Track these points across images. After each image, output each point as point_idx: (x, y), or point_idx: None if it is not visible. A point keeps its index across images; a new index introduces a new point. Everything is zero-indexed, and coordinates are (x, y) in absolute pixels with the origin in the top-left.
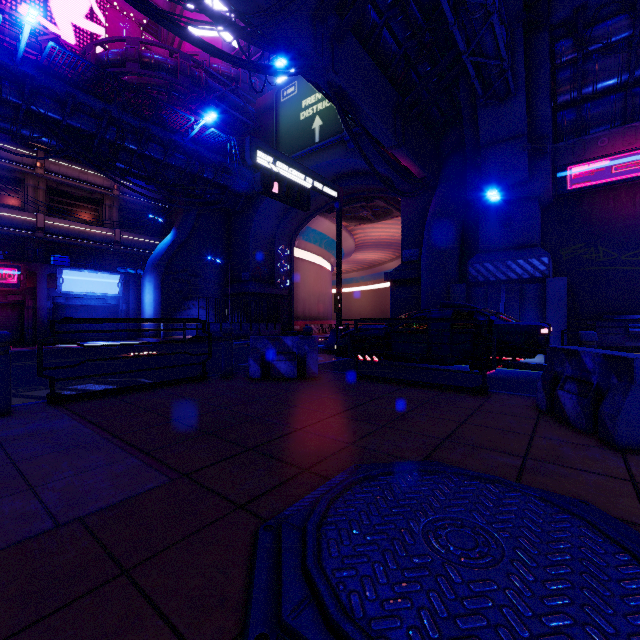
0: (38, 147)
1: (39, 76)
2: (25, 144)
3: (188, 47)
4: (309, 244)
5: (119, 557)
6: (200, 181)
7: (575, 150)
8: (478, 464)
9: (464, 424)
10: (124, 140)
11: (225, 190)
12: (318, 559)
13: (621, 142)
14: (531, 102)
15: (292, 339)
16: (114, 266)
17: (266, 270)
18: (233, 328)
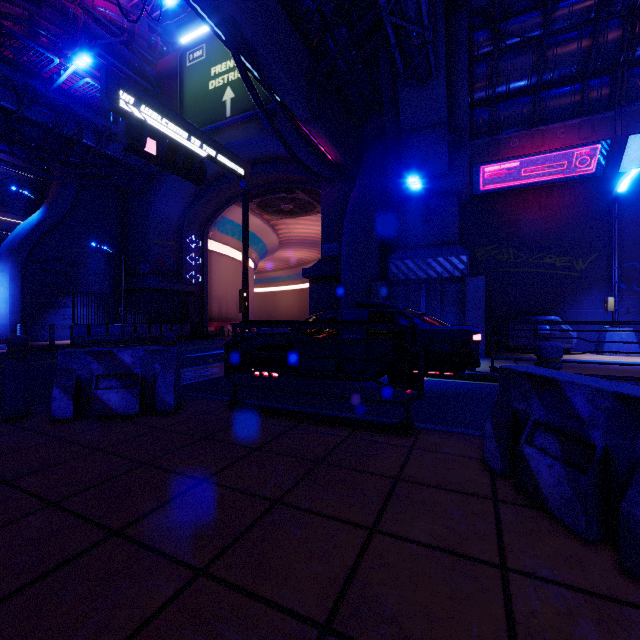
0: None
1: None
2: None
3: None
4: (226, 236)
5: None
6: (78, 147)
7: (490, 149)
8: None
9: (374, 537)
10: None
11: (113, 162)
12: None
13: (530, 144)
14: (451, 89)
15: (133, 353)
16: None
17: (172, 263)
18: (125, 331)
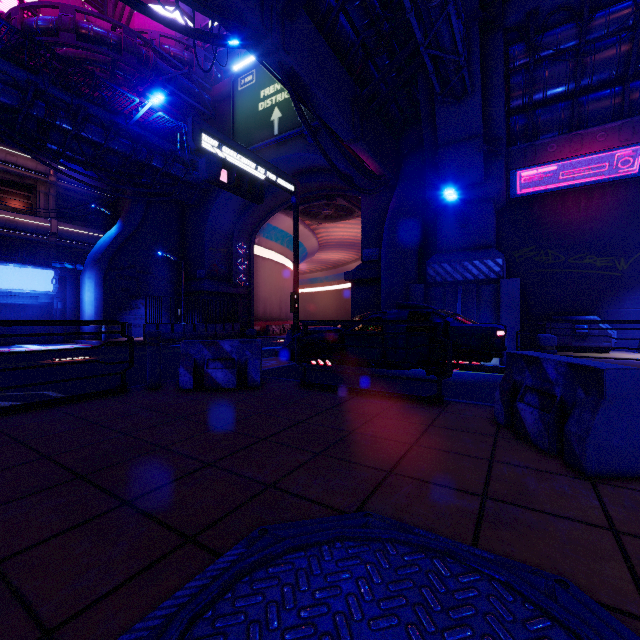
0: None
1: None
2: None
3: (137, 25)
4: (270, 242)
5: None
6: (148, 170)
7: (527, 154)
8: (427, 512)
9: (414, 447)
10: (55, 118)
11: (177, 181)
12: None
13: (568, 148)
14: (486, 103)
15: (231, 343)
16: (50, 260)
17: (224, 268)
18: (186, 329)
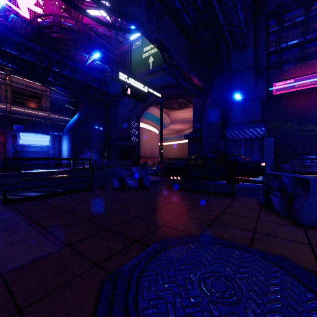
0: (7, 69)
1: (6, 32)
2: (0, 68)
3: (86, 20)
4: (147, 120)
5: (18, 301)
6: (91, 88)
7: (277, 75)
8: (229, 236)
9: (222, 213)
10: (52, 66)
11: (104, 93)
12: (135, 301)
13: (299, 71)
14: (256, 50)
15: (136, 168)
16: (47, 131)
17: (125, 133)
18: (108, 162)
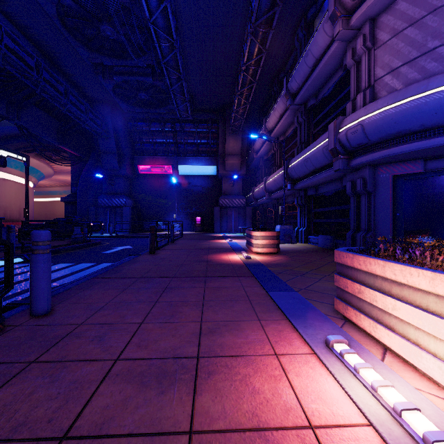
0: None
1: None
2: None
3: None
4: (10, 169)
5: None
6: None
7: (140, 160)
8: None
9: None
10: None
11: None
12: None
13: (152, 161)
14: (118, 142)
15: None
16: None
17: None
18: None
